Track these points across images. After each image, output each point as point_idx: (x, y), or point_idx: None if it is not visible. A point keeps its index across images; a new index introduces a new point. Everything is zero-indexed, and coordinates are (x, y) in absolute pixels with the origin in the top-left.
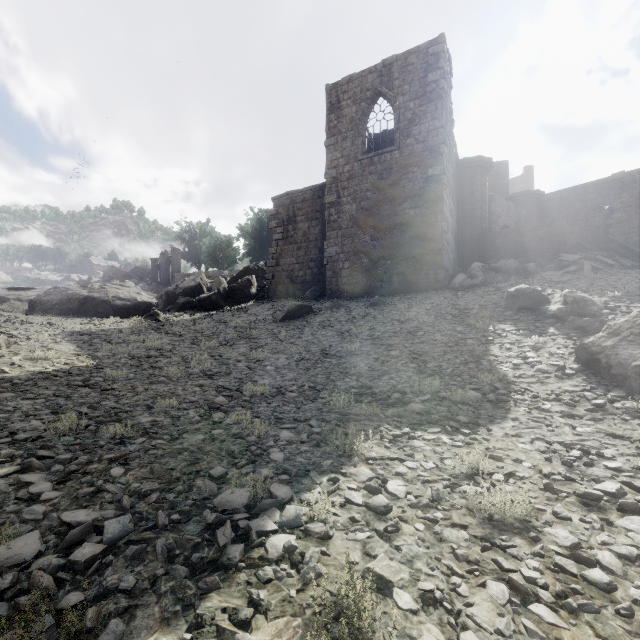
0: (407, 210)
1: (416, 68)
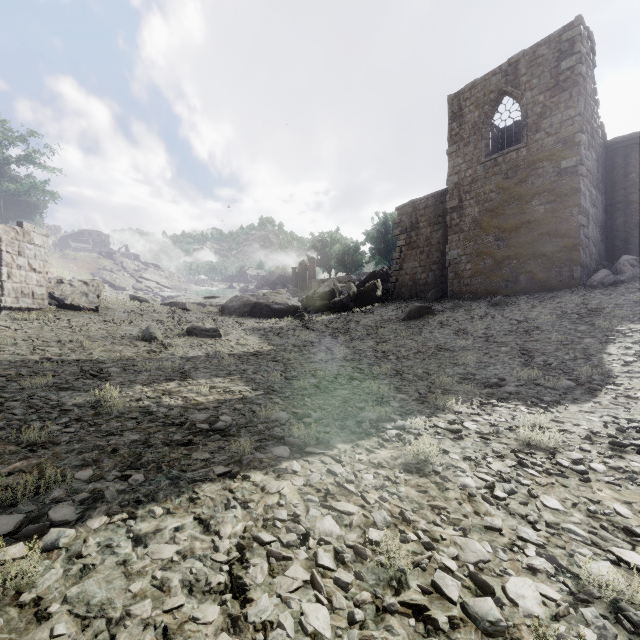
0: (536, 207)
1: (546, 59)
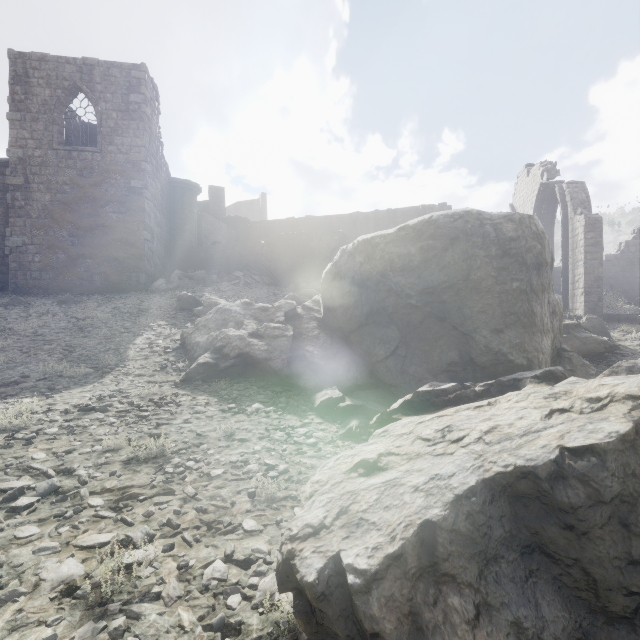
0: (110, 213)
1: (119, 82)
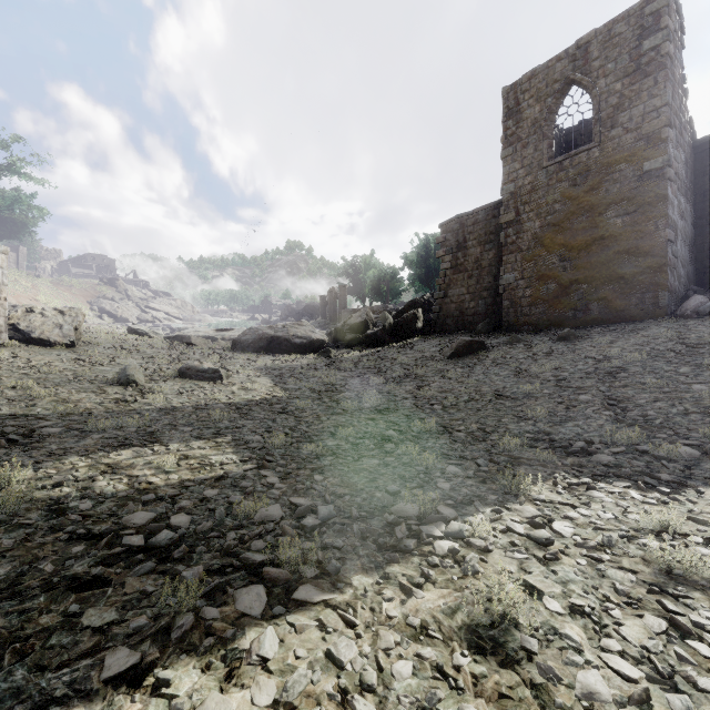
0: (611, 219)
1: (625, 38)
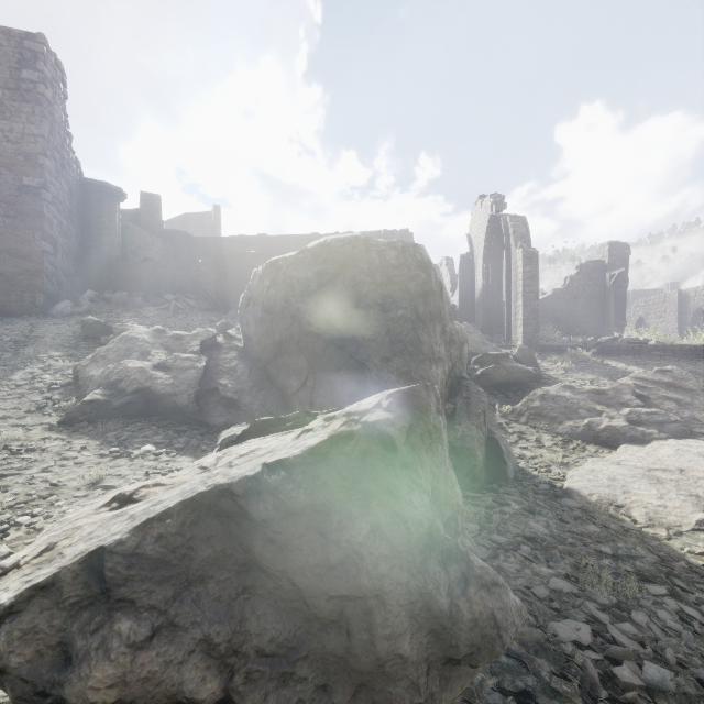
0: None
1: (6, 52)
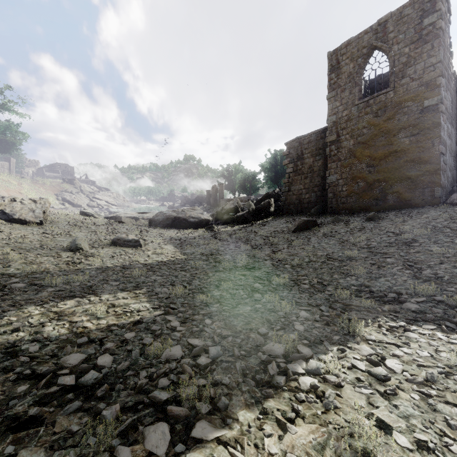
0: (402, 139)
1: (411, 18)
